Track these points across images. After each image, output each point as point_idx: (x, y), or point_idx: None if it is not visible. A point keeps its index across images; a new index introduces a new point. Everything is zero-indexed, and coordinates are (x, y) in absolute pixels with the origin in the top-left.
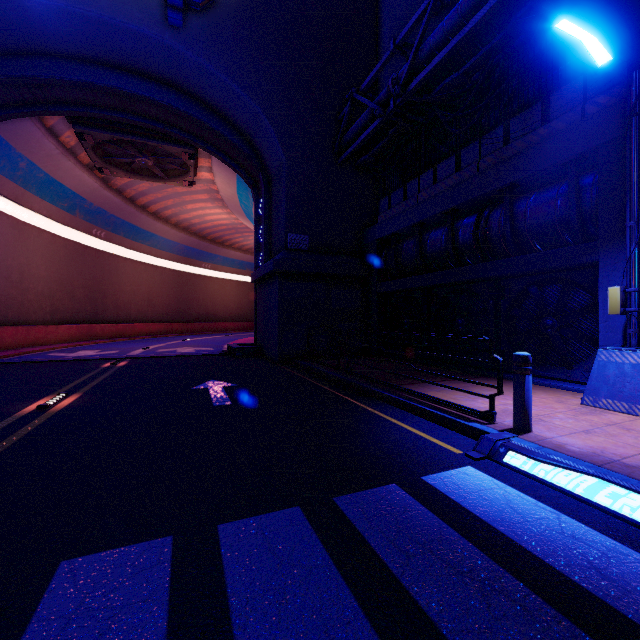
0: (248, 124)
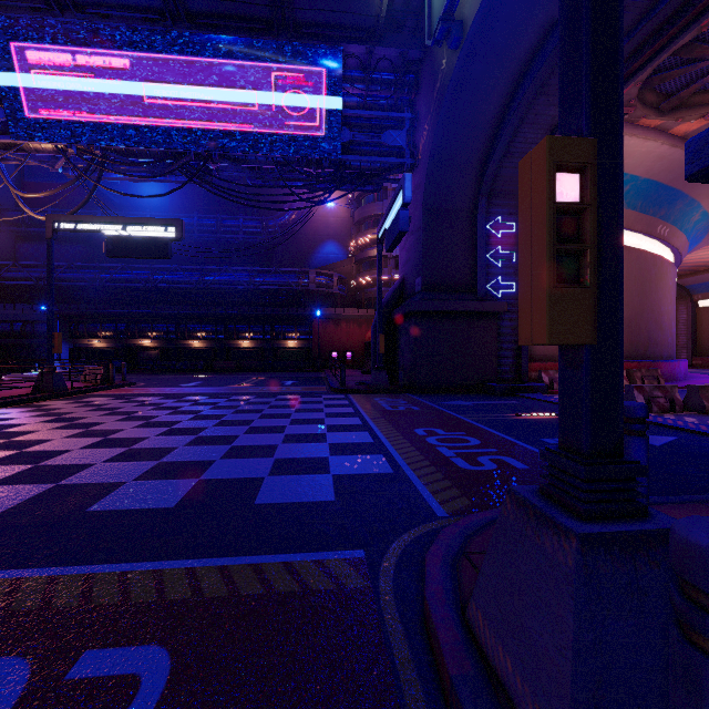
0: None
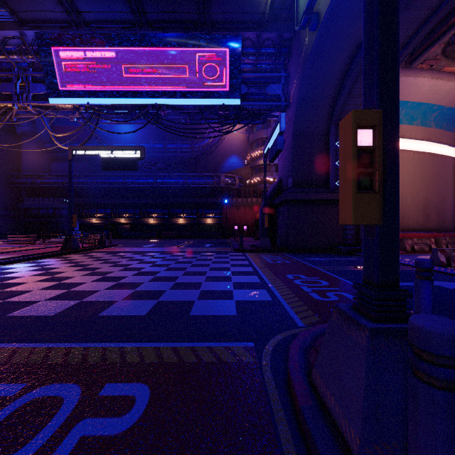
0: None
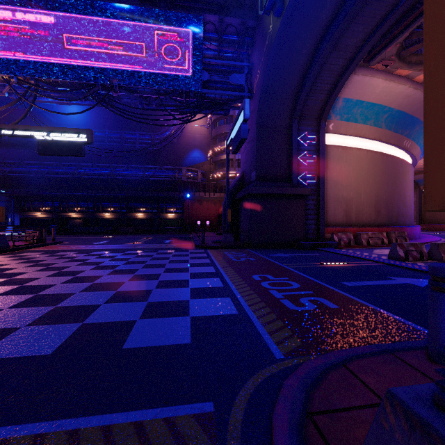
0: None
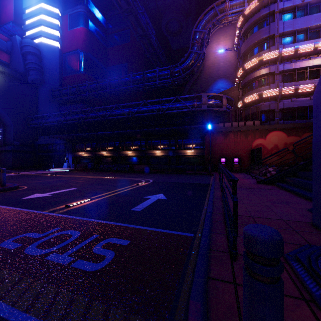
0: (0, 114)
